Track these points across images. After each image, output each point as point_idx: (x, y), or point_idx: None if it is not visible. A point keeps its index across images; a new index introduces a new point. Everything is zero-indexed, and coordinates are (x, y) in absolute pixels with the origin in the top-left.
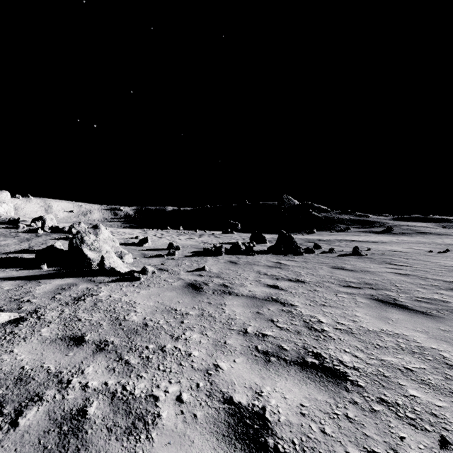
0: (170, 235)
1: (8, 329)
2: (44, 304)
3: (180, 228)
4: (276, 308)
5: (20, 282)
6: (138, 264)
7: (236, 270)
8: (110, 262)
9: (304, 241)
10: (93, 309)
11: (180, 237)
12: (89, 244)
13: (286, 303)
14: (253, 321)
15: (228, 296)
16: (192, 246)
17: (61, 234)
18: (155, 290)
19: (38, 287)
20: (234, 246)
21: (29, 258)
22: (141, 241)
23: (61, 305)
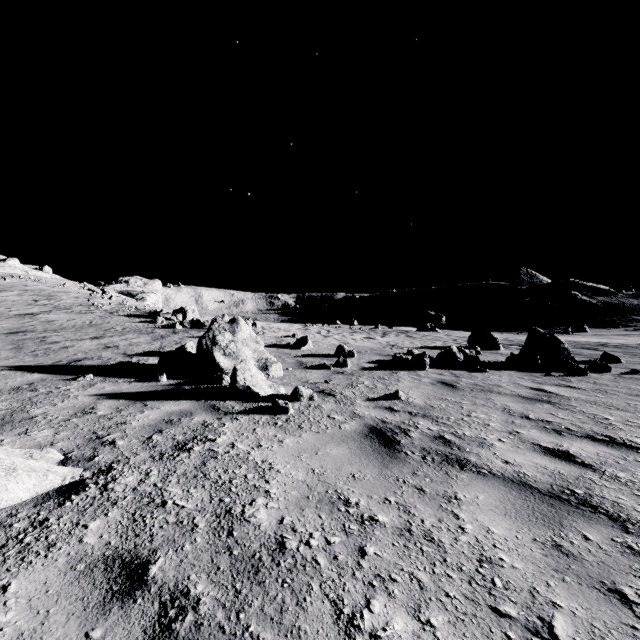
0: (339, 332)
1: (44, 511)
2: (130, 452)
3: (353, 323)
4: (605, 535)
5: (122, 403)
6: (289, 380)
7: (458, 401)
8: (244, 377)
9: (571, 347)
10: (195, 477)
11: (354, 336)
12: (223, 346)
13: (625, 519)
14: (559, 587)
15: (459, 474)
16: (373, 351)
17: (202, 330)
18: (310, 439)
19: (140, 414)
20: (444, 354)
21: (153, 364)
22: (298, 342)
23: (151, 458)
